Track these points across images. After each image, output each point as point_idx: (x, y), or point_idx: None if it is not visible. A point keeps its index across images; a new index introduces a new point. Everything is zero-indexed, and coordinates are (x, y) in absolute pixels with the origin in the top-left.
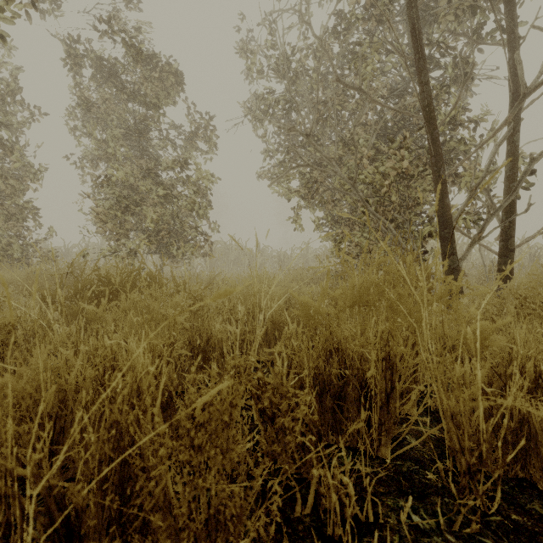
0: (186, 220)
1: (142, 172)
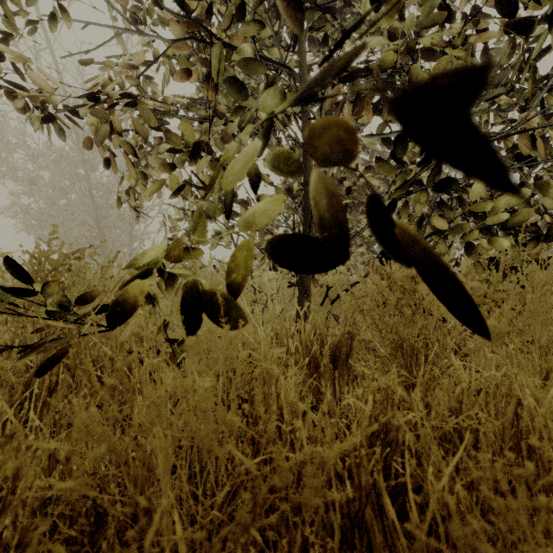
0: None
1: None
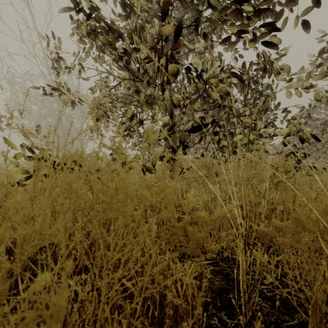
0: None
1: None
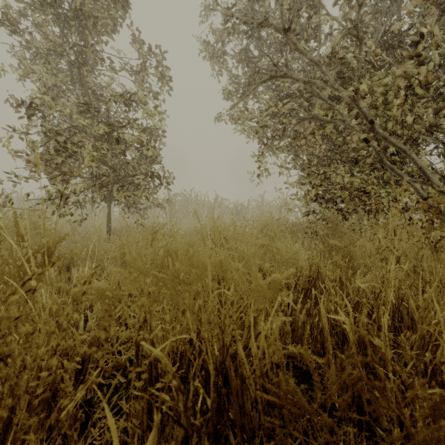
0: (139, 167)
1: (79, 105)
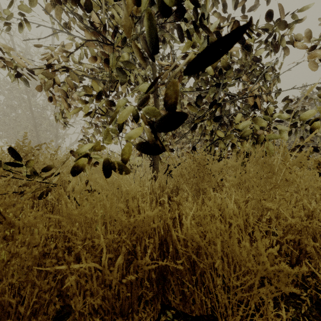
0: None
1: None
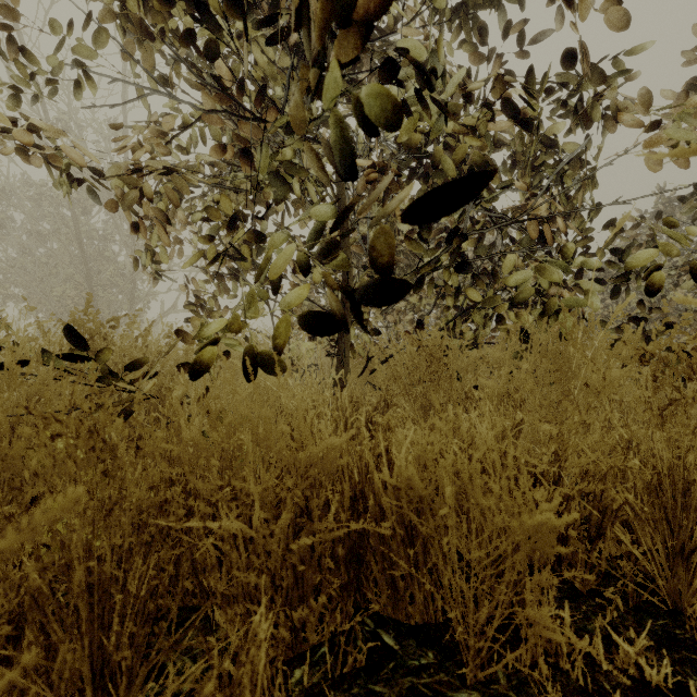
0: None
1: None
